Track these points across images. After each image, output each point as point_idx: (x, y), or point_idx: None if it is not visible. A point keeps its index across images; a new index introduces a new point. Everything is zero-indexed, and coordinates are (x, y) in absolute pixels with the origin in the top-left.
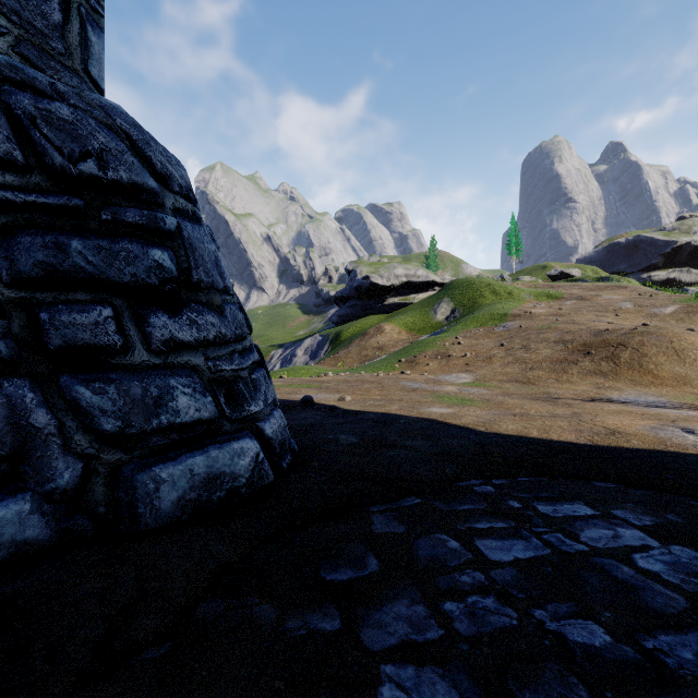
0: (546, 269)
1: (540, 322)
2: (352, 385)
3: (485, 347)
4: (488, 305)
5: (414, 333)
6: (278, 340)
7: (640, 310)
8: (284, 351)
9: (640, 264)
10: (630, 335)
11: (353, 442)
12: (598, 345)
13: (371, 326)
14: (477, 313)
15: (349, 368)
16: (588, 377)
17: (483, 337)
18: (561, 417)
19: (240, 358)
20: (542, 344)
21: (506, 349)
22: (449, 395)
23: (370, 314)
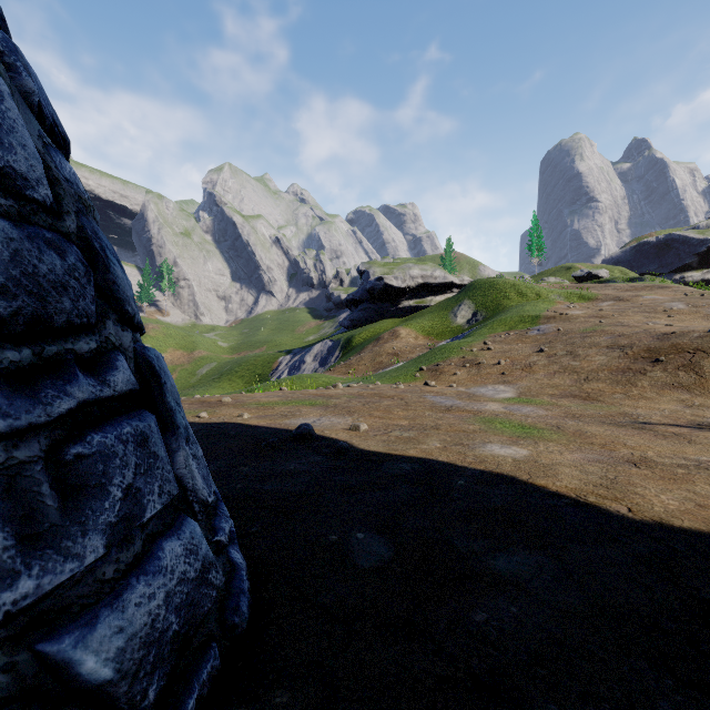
0: (571, 271)
1: (581, 324)
2: (368, 402)
3: (521, 353)
4: (514, 307)
5: (433, 337)
6: (287, 346)
7: (696, 310)
8: (292, 358)
9: (672, 264)
10: (709, 338)
11: (382, 560)
12: (667, 350)
13: (385, 331)
14: (503, 315)
15: (362, 376)
16: (666, 392)
17: (516, 342)
18: None
19: None
20: (592, 349)
21: (548, 356)
22: (499, 418)
23: (383, 318)
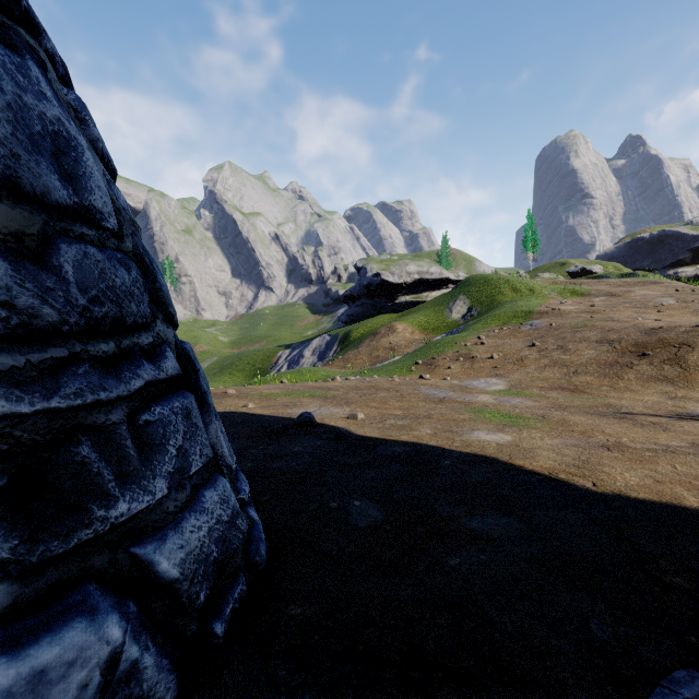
0: (565, 266)
1: (572, 319)
2: (364, 393)
3: (514, 347)
4: (508, 303)
5: (429, 332)
6: (286, 341)
7: (686, 306)
8: (291, 352)
9: (666, 260)
10: (694, 333)
11: (375, 521)
12: (654, 345)
13: (382, 326)
14: (497, 311)
15: (359, 370)
16: (651, 384)
17: (509, 336)
18: (683, 453)
19: (98, 375)
20: (582, 344)
21: (539, 350)
22: (488, 408)
23: (380, 313)
